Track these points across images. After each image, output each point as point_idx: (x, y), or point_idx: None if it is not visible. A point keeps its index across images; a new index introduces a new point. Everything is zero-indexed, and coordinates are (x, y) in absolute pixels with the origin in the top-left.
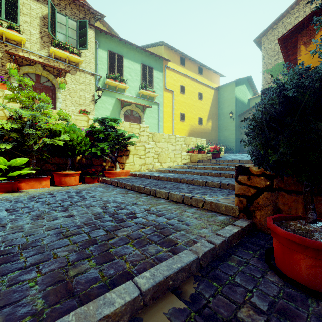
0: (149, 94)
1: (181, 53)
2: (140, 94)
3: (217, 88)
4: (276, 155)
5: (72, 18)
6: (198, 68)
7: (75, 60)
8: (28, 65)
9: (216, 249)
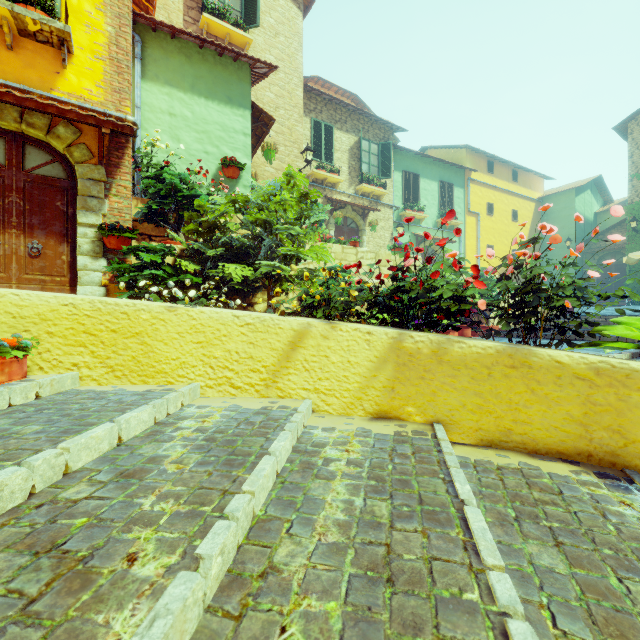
0: (450, 223)
1: (491, 156)
2: (438, 224)
3: (540, 199)
4: None
5: (374, 142)
6: (512, 172)
7: (379, 193)
8: (340, 207)
9: None
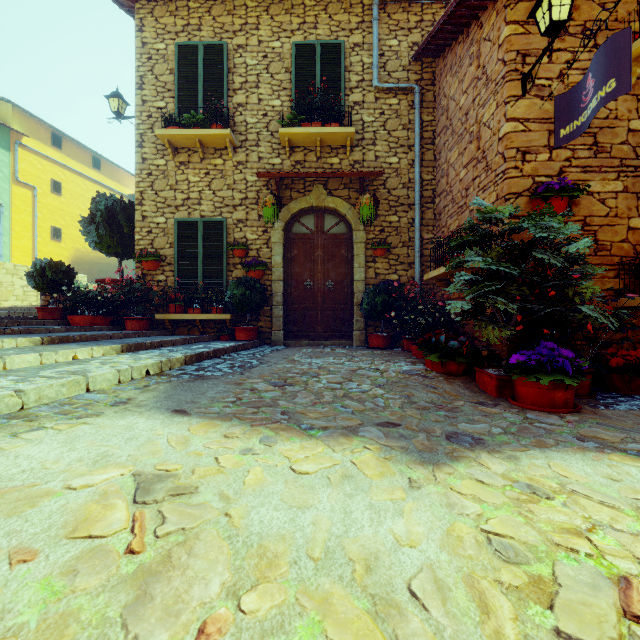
0: None
1: (55, 128)
2: None
3: (132, 197)
4: (32, 284)
5: None
6: (93, 158)
7: None
8: None
9: (14, 318)
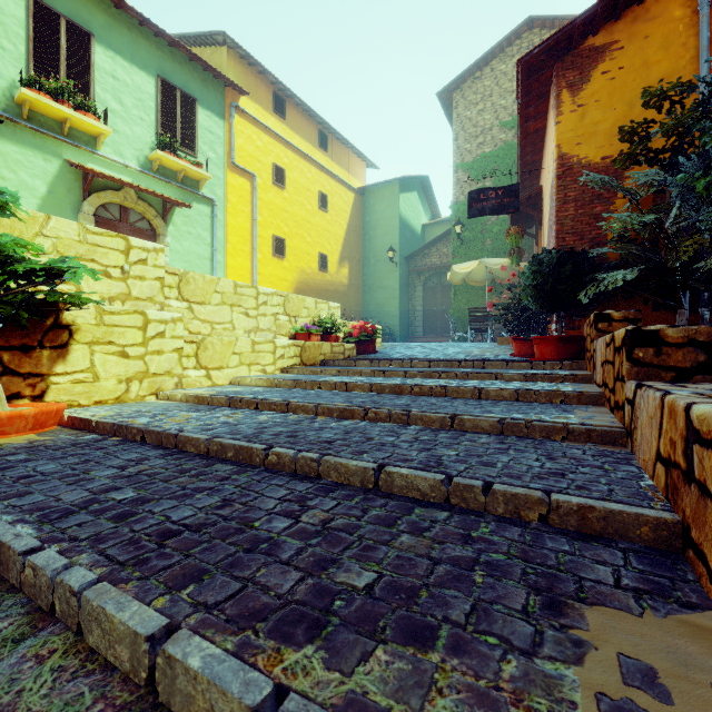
0: (184, 169)
1: (277, 82)
2: (154, 165)
3: (361, 191)
4: None
5: None
6: (320, 132)
7: None
8: None
9: None
